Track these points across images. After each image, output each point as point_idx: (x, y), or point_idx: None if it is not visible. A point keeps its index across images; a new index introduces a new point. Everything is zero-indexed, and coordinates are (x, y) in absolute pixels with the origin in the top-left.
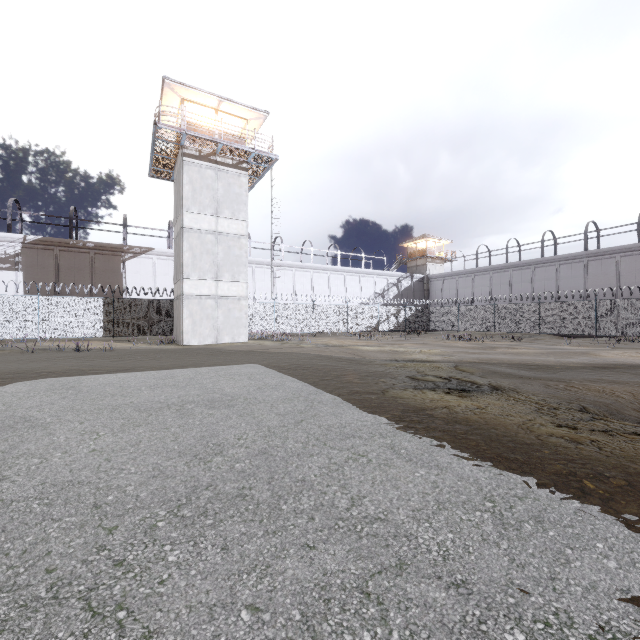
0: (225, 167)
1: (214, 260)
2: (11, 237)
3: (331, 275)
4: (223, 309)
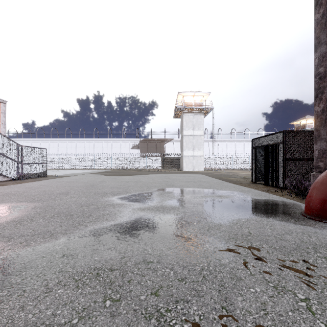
0: (196, 113)
1: (192, 144)
2: (137, 139)
3: (245, 143)
4: (195, 160)
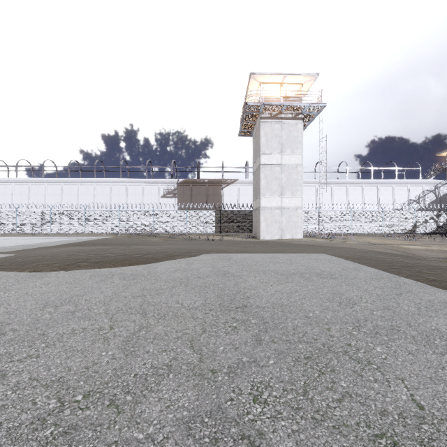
0: (287, 120)
1: (280, 183)
2: (173, 180)
3: (364, 187)
4: (285, 216)
